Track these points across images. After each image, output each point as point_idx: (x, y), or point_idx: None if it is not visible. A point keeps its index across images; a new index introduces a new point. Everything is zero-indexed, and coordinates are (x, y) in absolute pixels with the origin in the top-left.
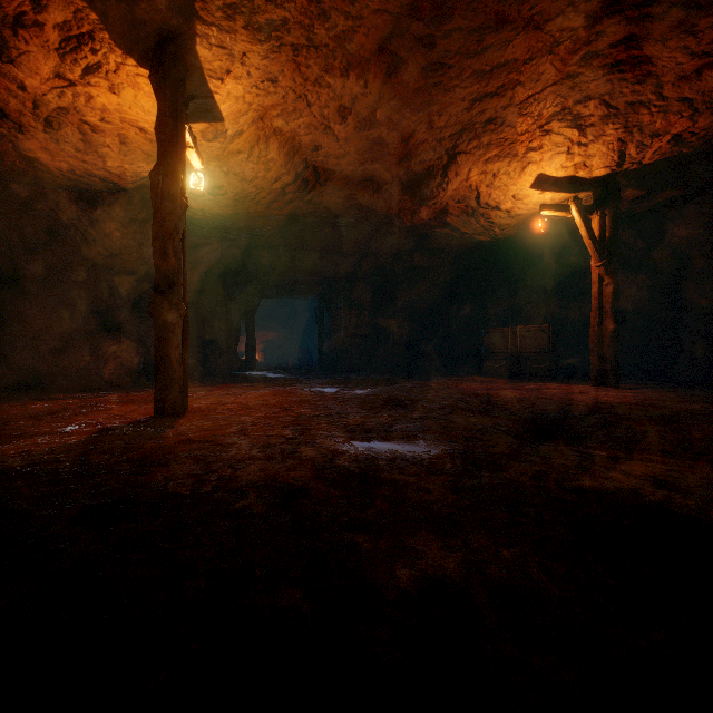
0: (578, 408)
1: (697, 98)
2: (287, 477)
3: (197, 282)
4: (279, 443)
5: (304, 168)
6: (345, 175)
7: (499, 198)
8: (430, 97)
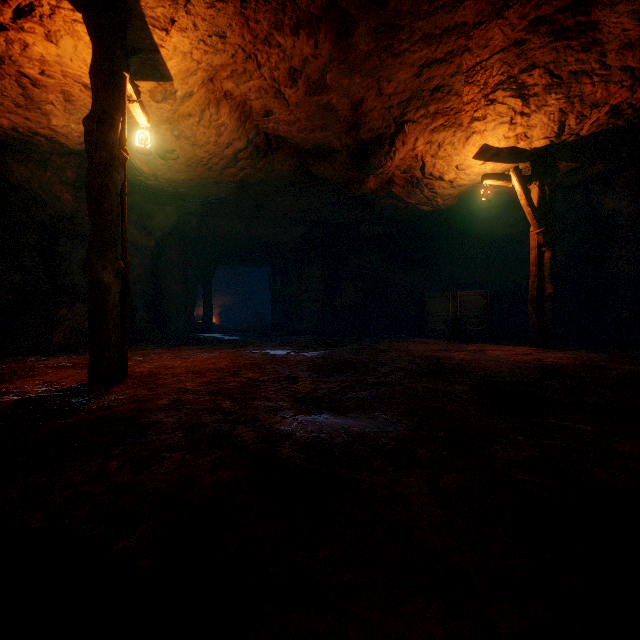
0: (528, 370)
1: (639, 67)
2: (210, 481)
3: (154, 248)
4: (212, 422)
5: (256, 135)
6: (296, 142)
7: (443, 169)
8: (380, 61)
